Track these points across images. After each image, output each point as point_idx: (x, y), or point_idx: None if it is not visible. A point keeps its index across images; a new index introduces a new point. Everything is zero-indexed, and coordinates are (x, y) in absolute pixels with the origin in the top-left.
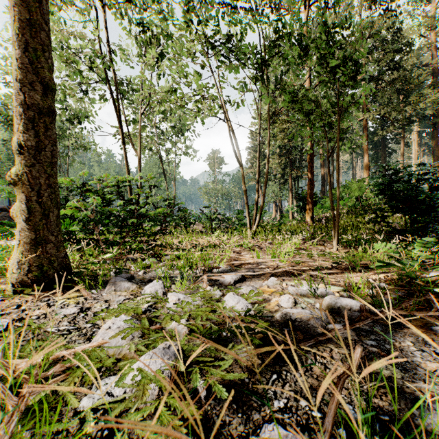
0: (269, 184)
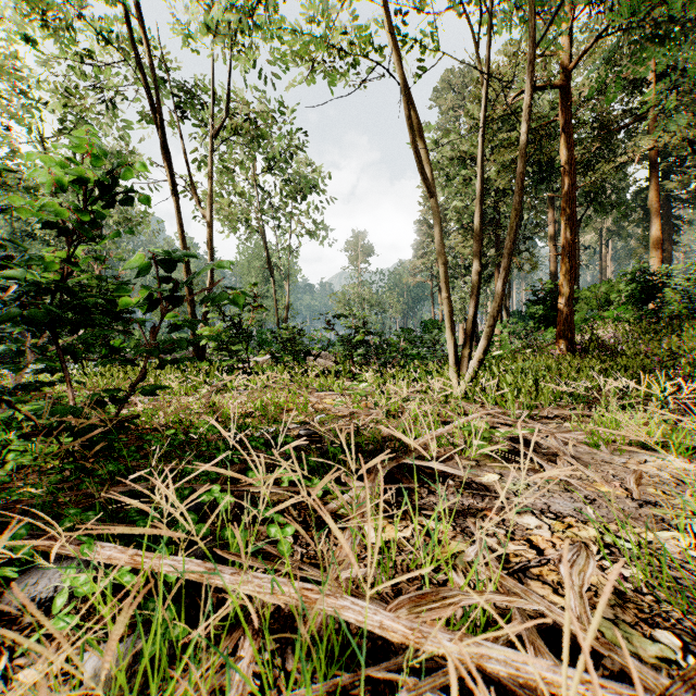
0: (452, 287)
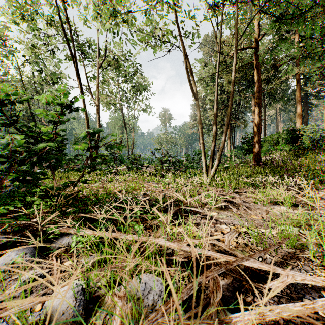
0: (208, 134)
